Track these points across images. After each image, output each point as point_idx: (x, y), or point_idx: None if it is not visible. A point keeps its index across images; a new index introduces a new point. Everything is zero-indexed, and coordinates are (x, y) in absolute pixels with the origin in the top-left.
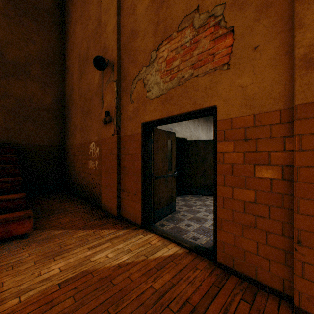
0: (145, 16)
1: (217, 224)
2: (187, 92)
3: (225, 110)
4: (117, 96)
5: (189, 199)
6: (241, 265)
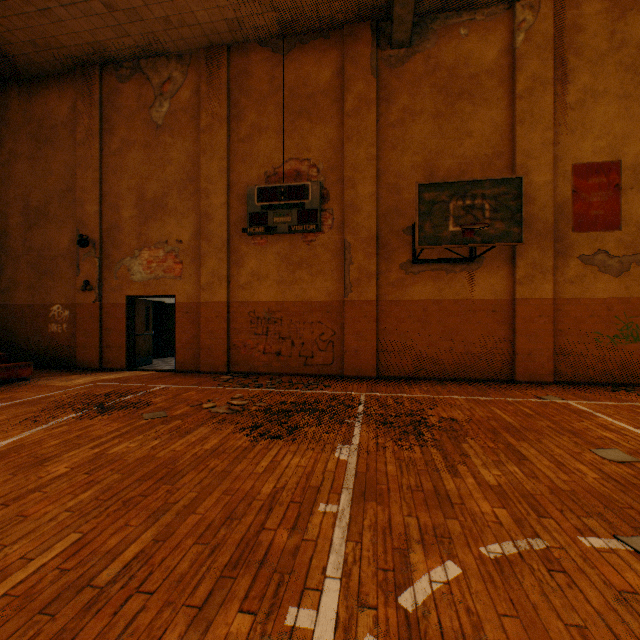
0: (131, 223)
1: (176, 352)
2: (161, 284)
3: (180, 298)
4: (101, 270)
5: (167, 359)
6: (186, 367)
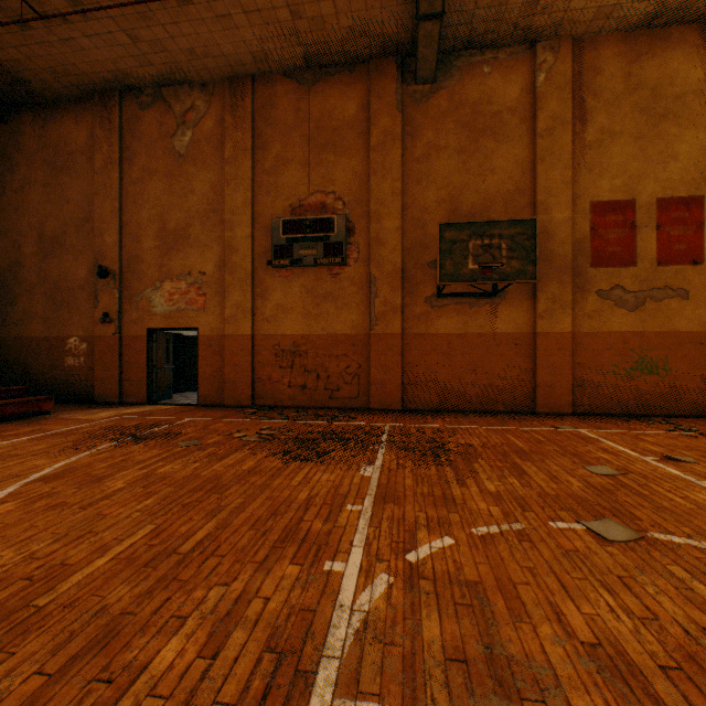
0: (152, 254)
1: (199, 386)
2: (183, 317)
3: (203, 331)
4: (120, 302)
5: (186, 394)
6: (210, 401)
